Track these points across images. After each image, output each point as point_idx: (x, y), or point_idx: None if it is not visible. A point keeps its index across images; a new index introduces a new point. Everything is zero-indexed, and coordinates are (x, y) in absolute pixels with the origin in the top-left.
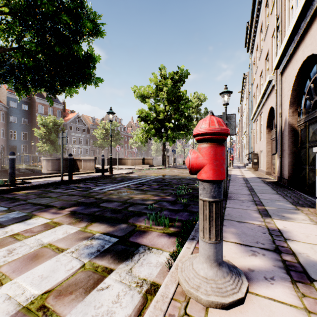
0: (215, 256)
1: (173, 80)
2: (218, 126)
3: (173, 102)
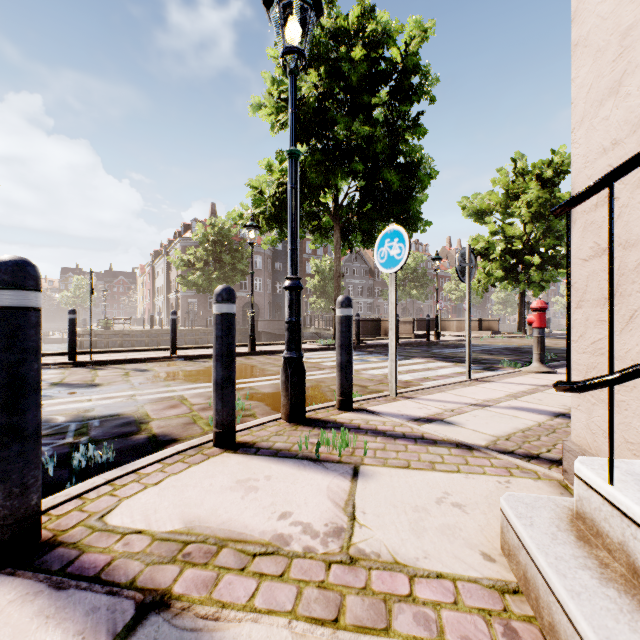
0: (539, 359)
1: (541, 177)
2: (540, 305)
3: (540, 218)
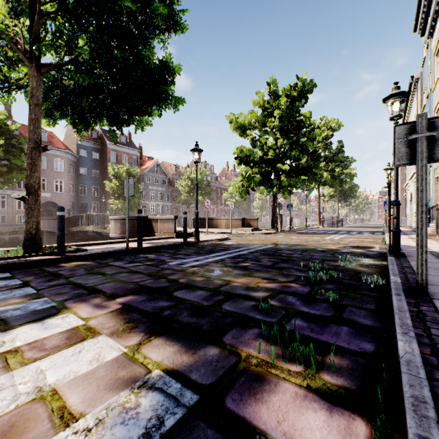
0: None
1: (289, 98)
2: None
3: (288, 132)
